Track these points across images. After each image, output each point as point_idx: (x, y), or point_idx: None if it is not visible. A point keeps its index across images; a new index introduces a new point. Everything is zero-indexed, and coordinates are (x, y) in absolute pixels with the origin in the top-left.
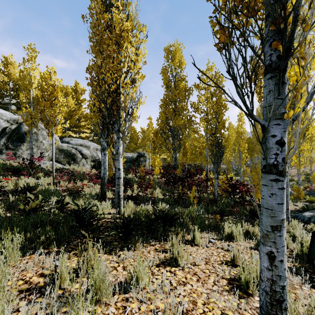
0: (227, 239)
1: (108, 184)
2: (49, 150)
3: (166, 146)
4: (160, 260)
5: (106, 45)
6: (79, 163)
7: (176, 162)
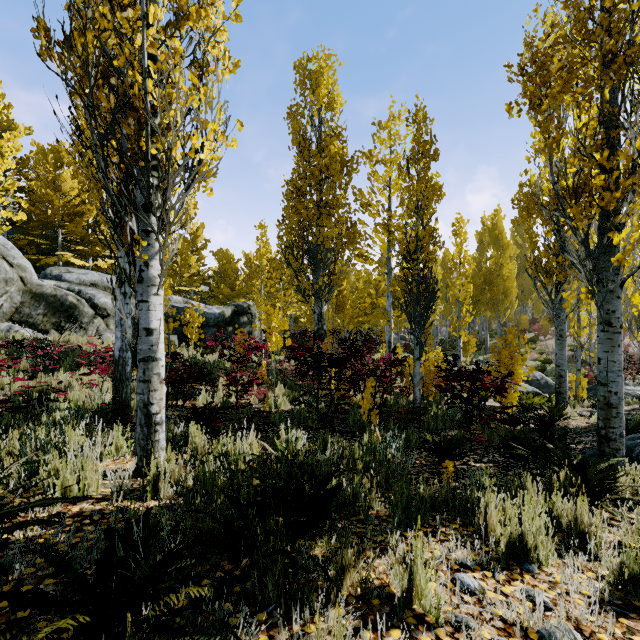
0: (508, 561)
1: None
2: (4, 296)
3: (298, 288)
4: None
5: None
6: (88, 327)
7: (323, 323)
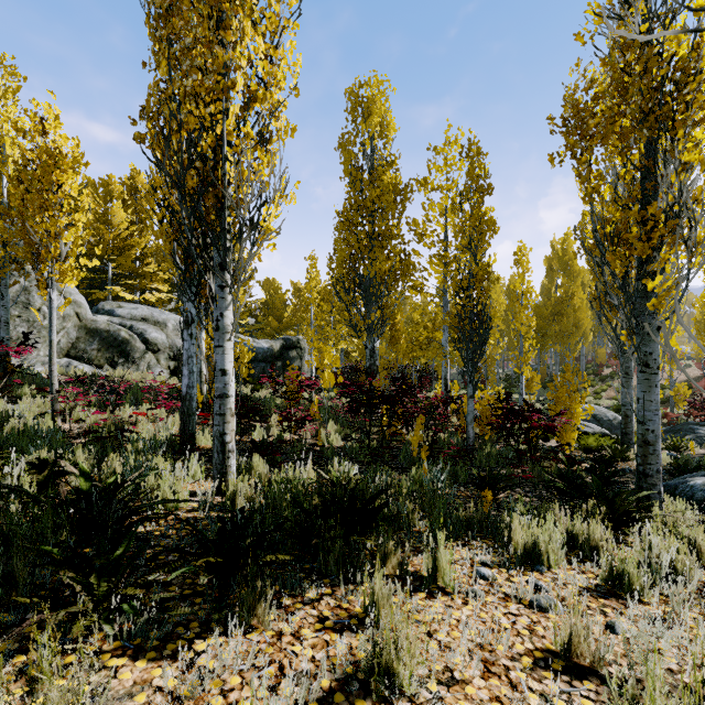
0: (523, 564)
1: (204, 413)
2: (62, 332)
3: (350, 323)
4: (335, 668)
5: (184, 21)
6: (140, 362)
7: (375, 359)
